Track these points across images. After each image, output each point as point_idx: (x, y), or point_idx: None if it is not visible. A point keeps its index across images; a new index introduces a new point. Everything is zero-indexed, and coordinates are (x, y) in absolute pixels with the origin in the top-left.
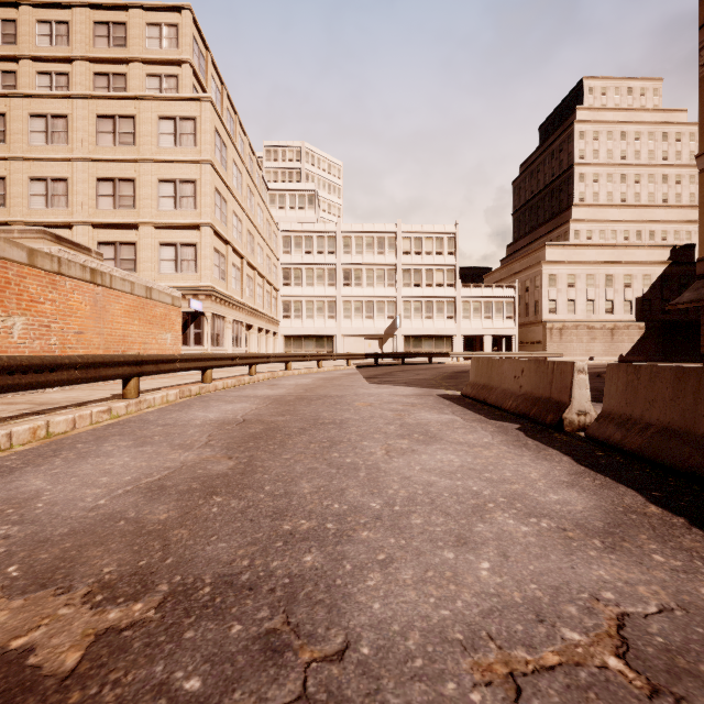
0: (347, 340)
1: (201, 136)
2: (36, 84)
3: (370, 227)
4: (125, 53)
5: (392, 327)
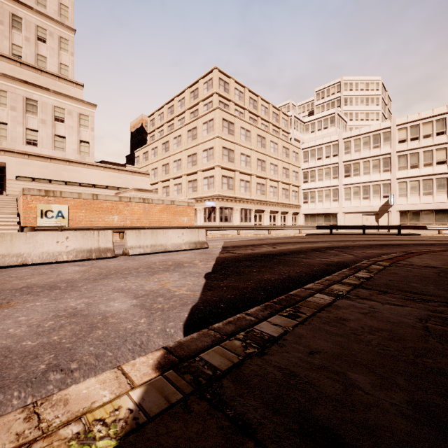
0: (347, 216)
1: (215, 126)
2: (178, 125)
3: (366, 129)
4: (198, 100)
5: (386, 204)
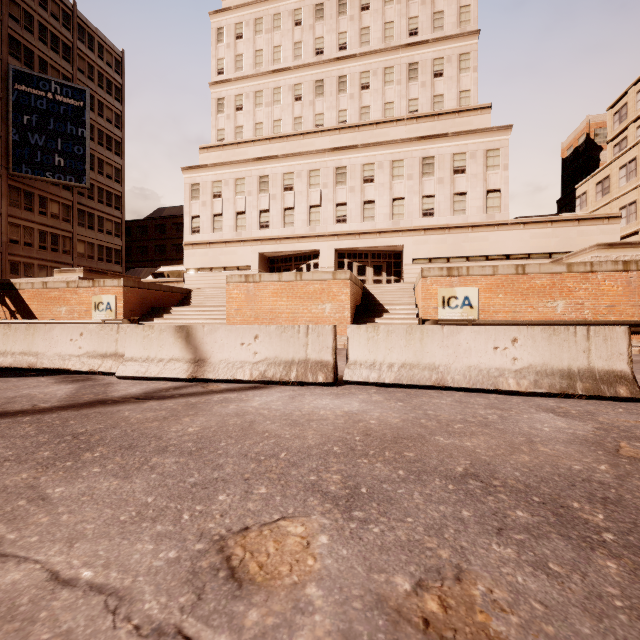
0: None
1: None
2: None
3: None
4: None
5: None
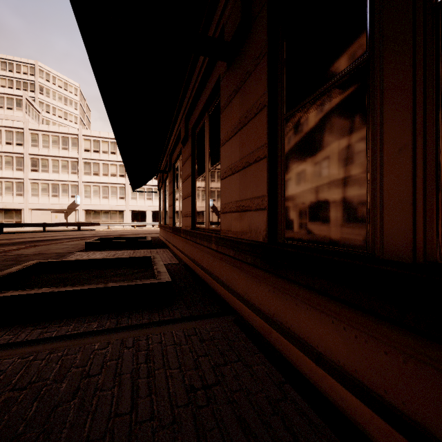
0: (35, 213)
1: None
2: None
3: (55, 128)
4: None
5: (74, 203)
